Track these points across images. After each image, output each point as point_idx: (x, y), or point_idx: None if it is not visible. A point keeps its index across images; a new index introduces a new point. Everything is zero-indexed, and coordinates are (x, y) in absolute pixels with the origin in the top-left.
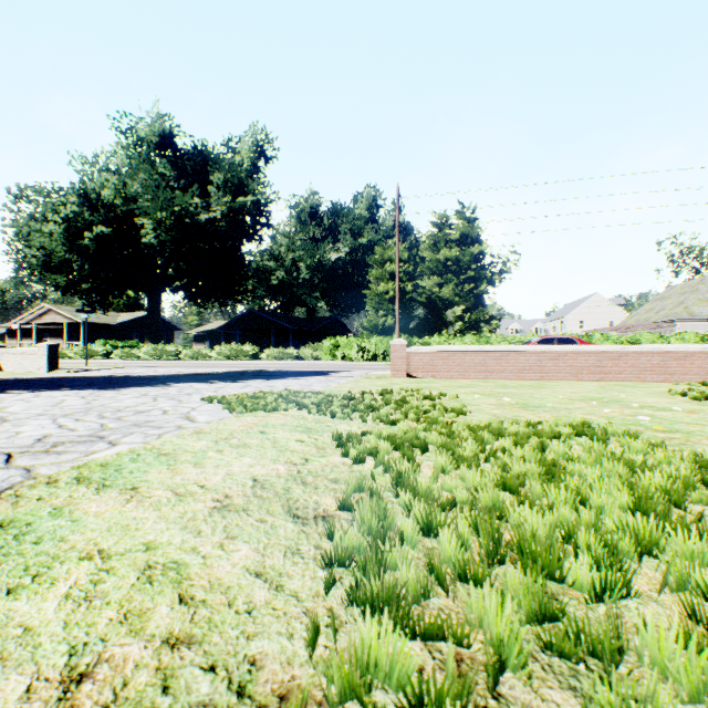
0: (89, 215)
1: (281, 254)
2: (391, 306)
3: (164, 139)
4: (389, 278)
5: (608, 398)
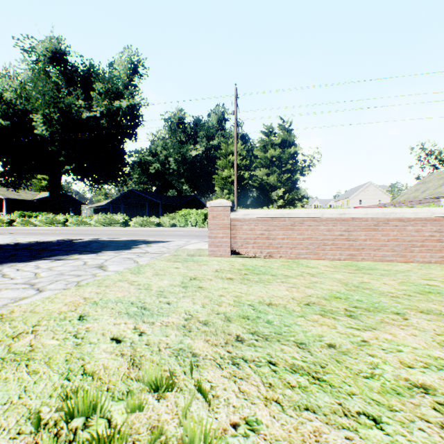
0: None
1: (157, 152)
2: (232, 187)
3: (55, 55)
4: (232, 166)
5: None
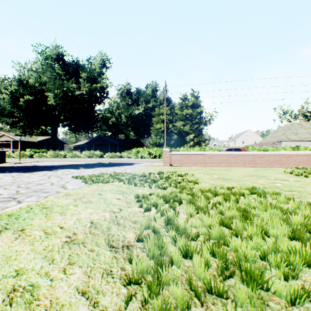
0: (22, 90)
1: (113, 111)
2: (162, 134)
3: (58, 57)
4: (162, 122)
5: (259, 175)
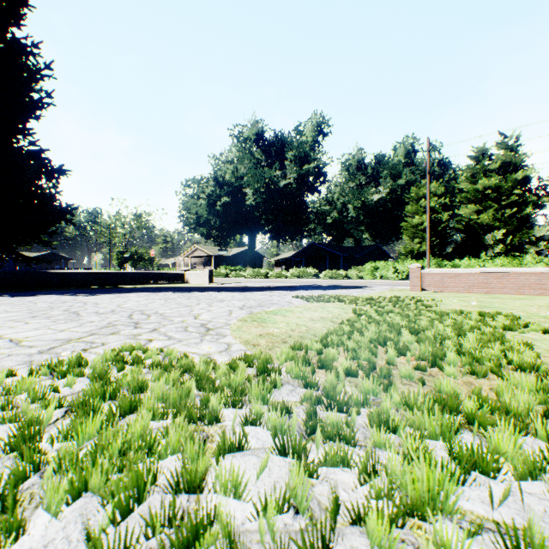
0: (218, 191)
1: (334, 200)
2: (424, 235)
3: (258, 136)
4: (424, 211)
5: None
